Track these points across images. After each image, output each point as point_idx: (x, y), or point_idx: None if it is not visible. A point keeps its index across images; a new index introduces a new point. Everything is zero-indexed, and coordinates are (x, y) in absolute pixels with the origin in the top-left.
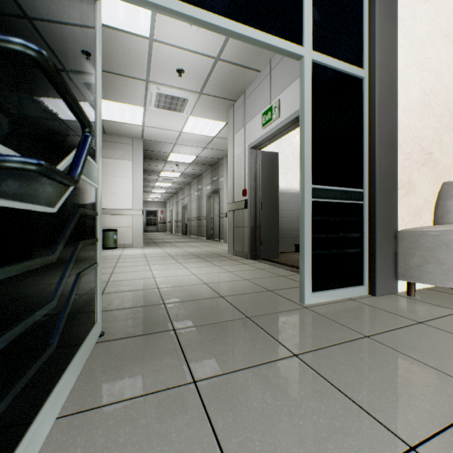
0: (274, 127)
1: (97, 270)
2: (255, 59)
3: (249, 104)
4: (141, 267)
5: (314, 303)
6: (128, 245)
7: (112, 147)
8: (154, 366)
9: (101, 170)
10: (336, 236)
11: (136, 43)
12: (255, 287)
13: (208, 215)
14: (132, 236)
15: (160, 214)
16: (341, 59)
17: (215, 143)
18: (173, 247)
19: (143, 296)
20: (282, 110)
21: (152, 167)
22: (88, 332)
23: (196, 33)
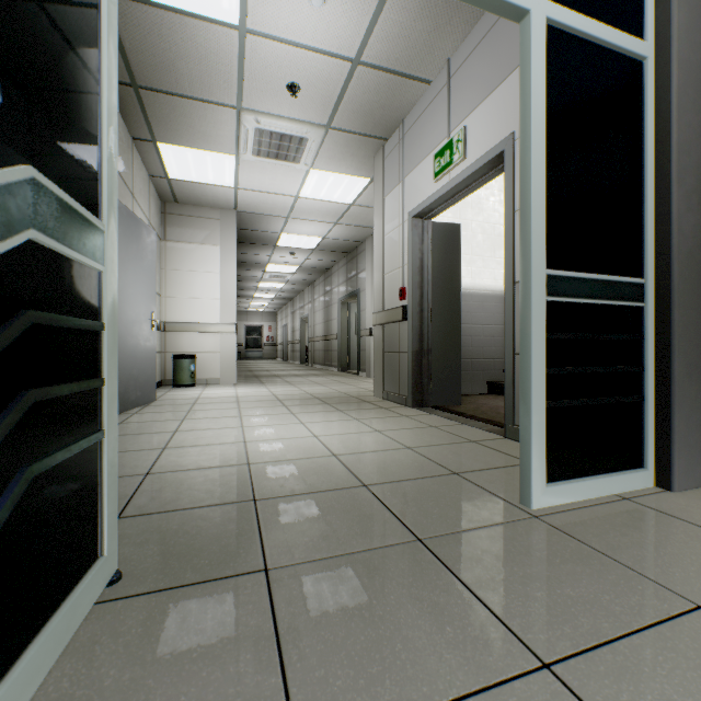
0: (457, 177)
1: (102, 446)
2: (421, 60)
3: (410, 142)
4: (226, 421)
5: (550, 505)
6: (213, 382)
7: (189, 224)
8: (205, 690)
9: (115, 235)
10: (592, 372)
11: (218, 38)
12: (427, 464)
13: (341, 333)
14: (219, 366)
15: (267, 331)
16: (601, 21)
17: (352, 215)
18: (285, 384)
19: (218, 482)
20: (470, 144)
21: (253, 257)
22: (72, 587)
23: (319, 14)
